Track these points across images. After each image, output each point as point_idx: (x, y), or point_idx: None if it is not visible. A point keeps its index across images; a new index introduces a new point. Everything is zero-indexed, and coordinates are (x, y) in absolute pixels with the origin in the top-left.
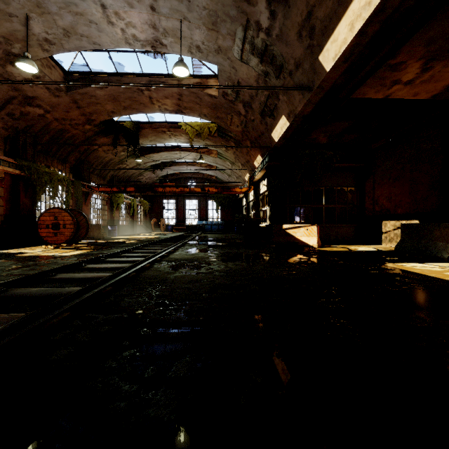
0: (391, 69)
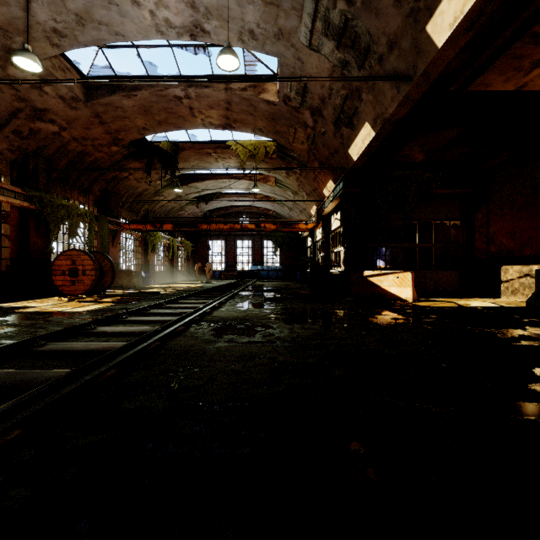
0: (535, 40)
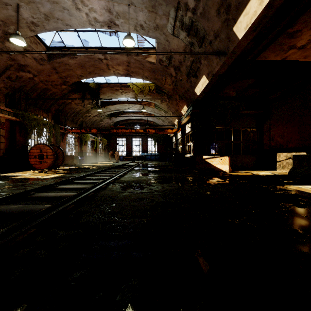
0: (289, 36)
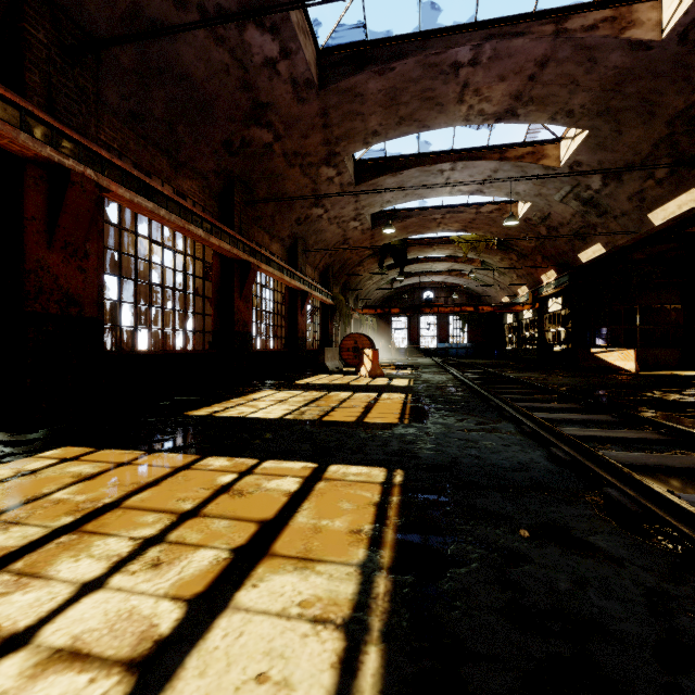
0: None
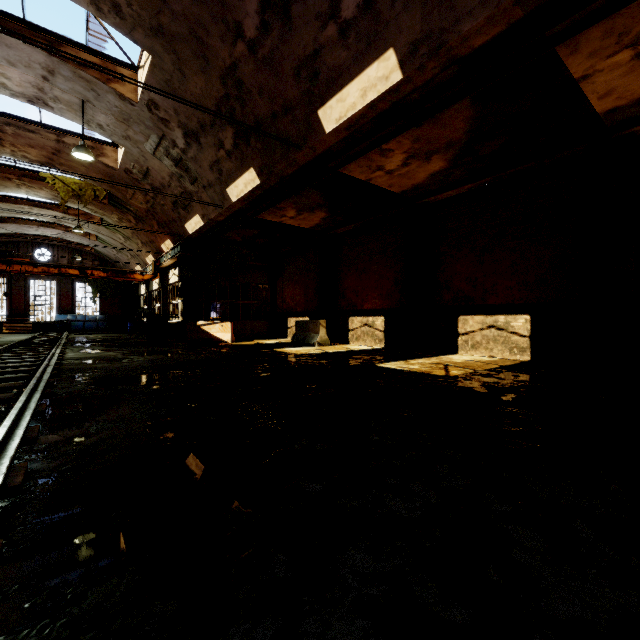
0: (278, 209)
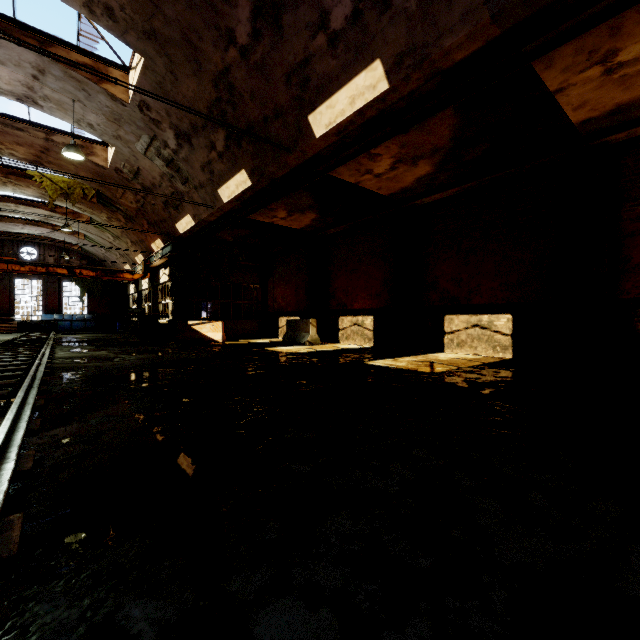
0: (269, 210)
